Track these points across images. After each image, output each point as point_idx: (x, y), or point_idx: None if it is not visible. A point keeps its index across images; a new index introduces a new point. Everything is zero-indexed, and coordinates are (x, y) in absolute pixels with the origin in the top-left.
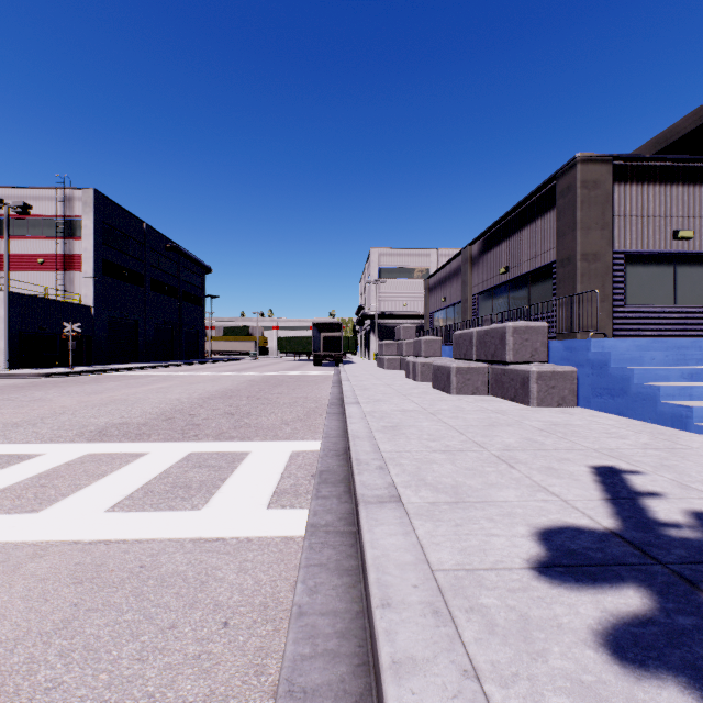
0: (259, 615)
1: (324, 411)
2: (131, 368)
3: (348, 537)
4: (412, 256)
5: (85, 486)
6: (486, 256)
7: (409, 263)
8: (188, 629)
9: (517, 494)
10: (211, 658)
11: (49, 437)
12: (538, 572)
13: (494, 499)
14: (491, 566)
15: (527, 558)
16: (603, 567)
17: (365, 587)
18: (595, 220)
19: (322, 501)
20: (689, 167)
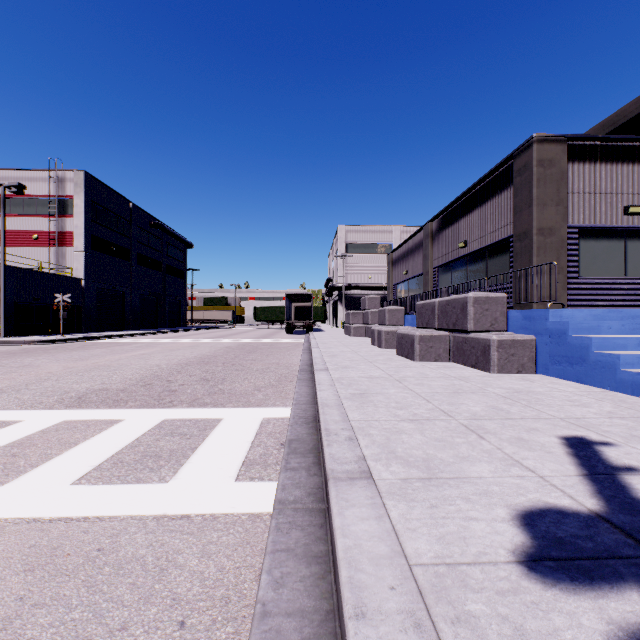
0: (220, 613)
1: (295, 377)
2: (117, 335)
3: (317, 516)
4: (376, 233)
5: (55, 455)
6: (445, 232)
7: (373, 239)
8: (140, 632)
9: (491, 469)
10: None
11: (30, 403)
12: (527, 568)
13: (468, 474)
14: (474, 559)
15: (512, 549)
16: (597, 561)
17: (335, 579)
18: (551, 196)
19: (291, 473)
20: (639, 147)
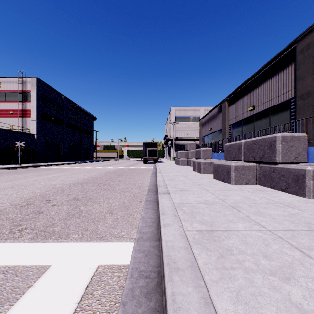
0: None
1: (144, 197)
2: (52, 164)
3: None
4: (191, 111)
5: None
6: (238, 102)
7: (189, 114)
8: None
9: None
10: None
11: None
12: None
13: None
14: None
15: None
16: None
17: None
18: None
19: None
20: None
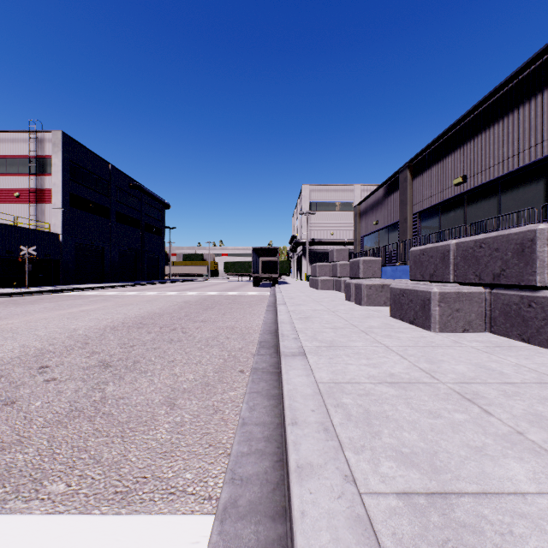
0: None
1: (249, 359)
2: (88, 288)
3: None
4: (338, 191)
5: None
6: (431, 170)
7: (335, 197)
8: None
9: None
10: None
11: None
12: None
13: None
14: None
15: None
16: None
17: None
18: None
19: None
20: None
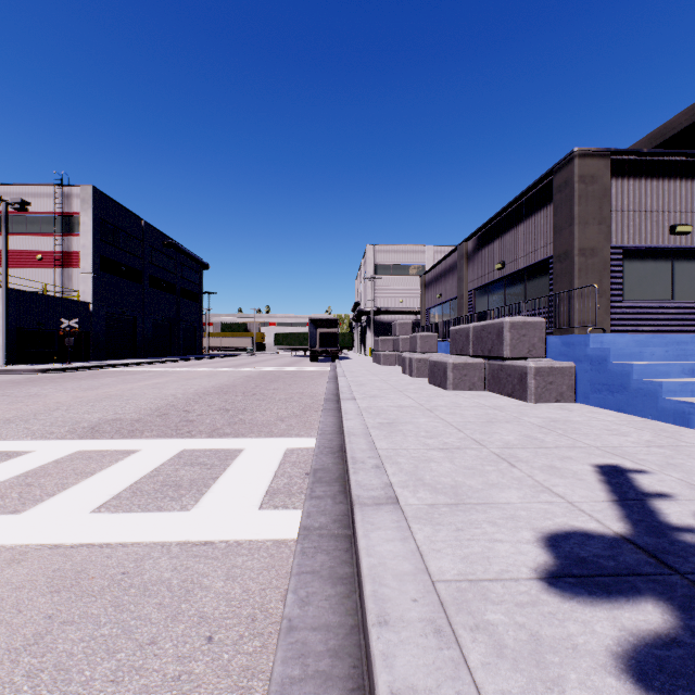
0: (246, 629)
1: (320, 407)
2: (128, 364)
3: (343, 541)
4: (408, 253)
5: (72, 484)
6: (482, 252)
7: (404, 259)
8: (169, 645)
9: (520, 495)
10: (192, 679)
11: (41, 434)
12: (547, 584)
13: (496, 500)
14: (496, 576)
15: (535, 567)
16: (617, 577)
17: (360, 597)
18: (593, 215)
19: (316, 501)
20: (687, 162)
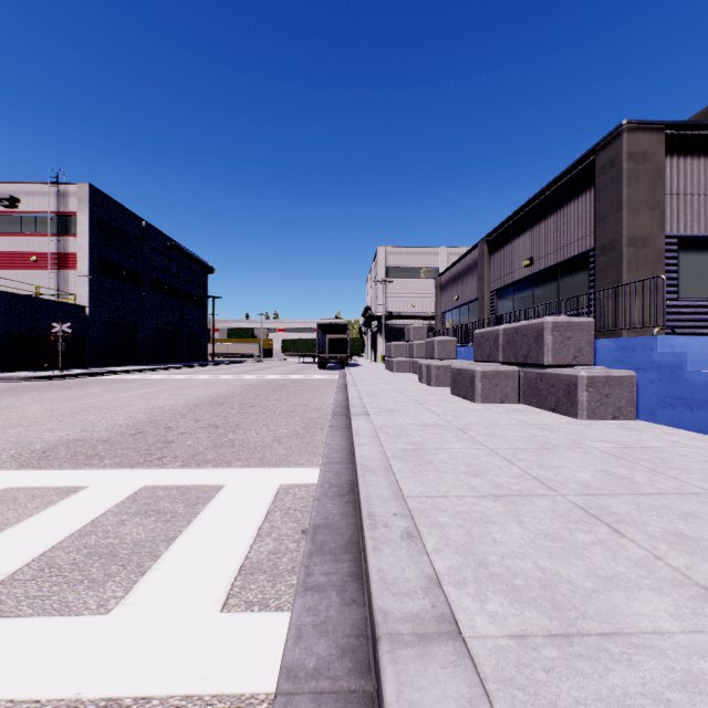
0: None
1: (326, 423)
2: (126, 371)
3: None
4: (420, 255)
5: None
6: (506, 248)
7: (417, 262)
8: None
9: (670, 610)
10: None
11: None
12: None
13: (635, 624)
14: None
15: None
16: None
17: None
18: (645, 198)
19: (313, 599)
20: None
